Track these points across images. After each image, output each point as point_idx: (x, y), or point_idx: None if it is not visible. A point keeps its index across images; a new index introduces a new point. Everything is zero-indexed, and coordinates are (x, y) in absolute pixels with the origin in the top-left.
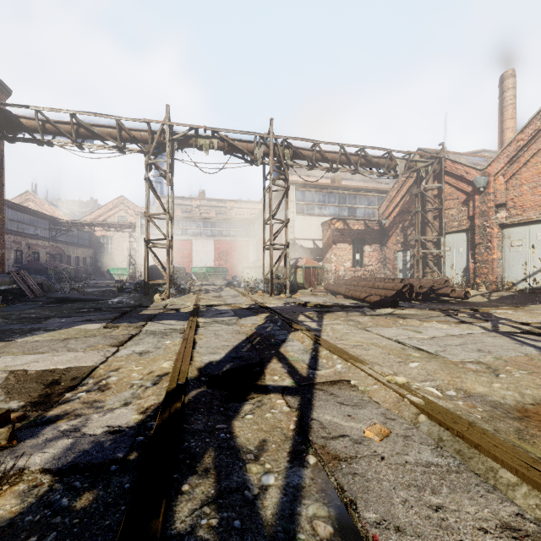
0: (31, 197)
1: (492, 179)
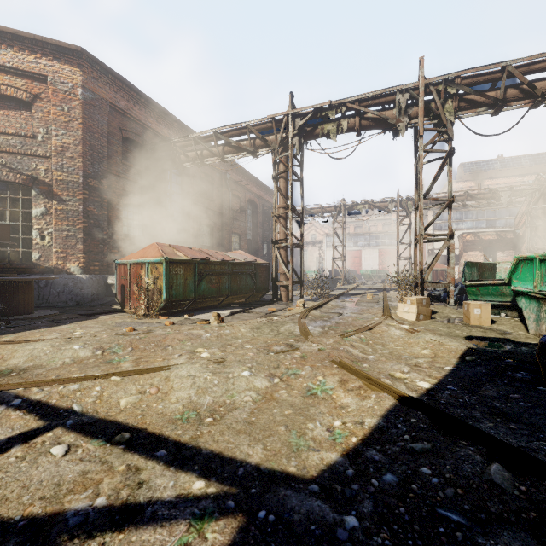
0: None
1: None
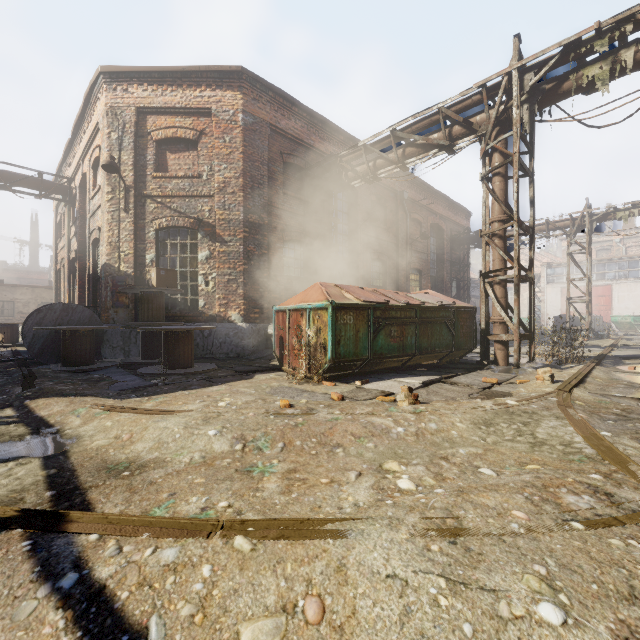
0: None
1: None
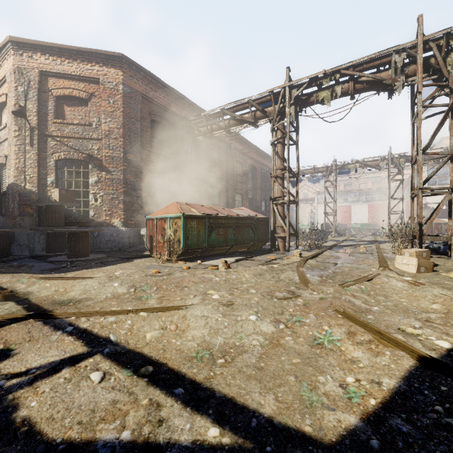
0: None
1: None
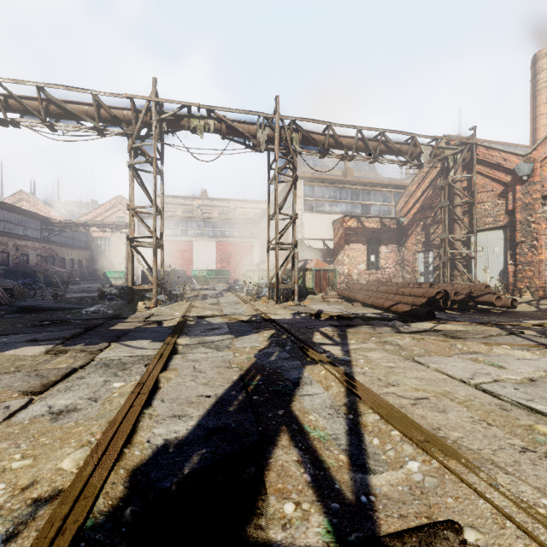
0: (25, 196)
1: (538, 166)
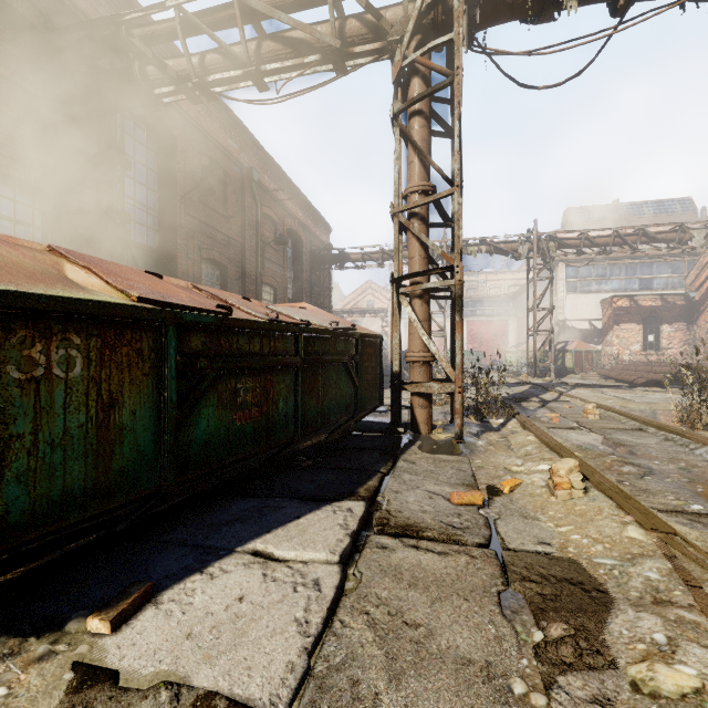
0: None
1: None
